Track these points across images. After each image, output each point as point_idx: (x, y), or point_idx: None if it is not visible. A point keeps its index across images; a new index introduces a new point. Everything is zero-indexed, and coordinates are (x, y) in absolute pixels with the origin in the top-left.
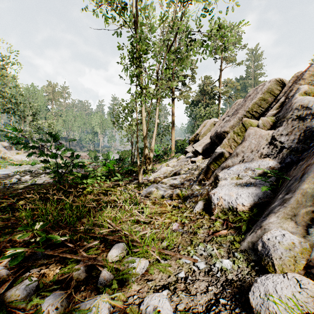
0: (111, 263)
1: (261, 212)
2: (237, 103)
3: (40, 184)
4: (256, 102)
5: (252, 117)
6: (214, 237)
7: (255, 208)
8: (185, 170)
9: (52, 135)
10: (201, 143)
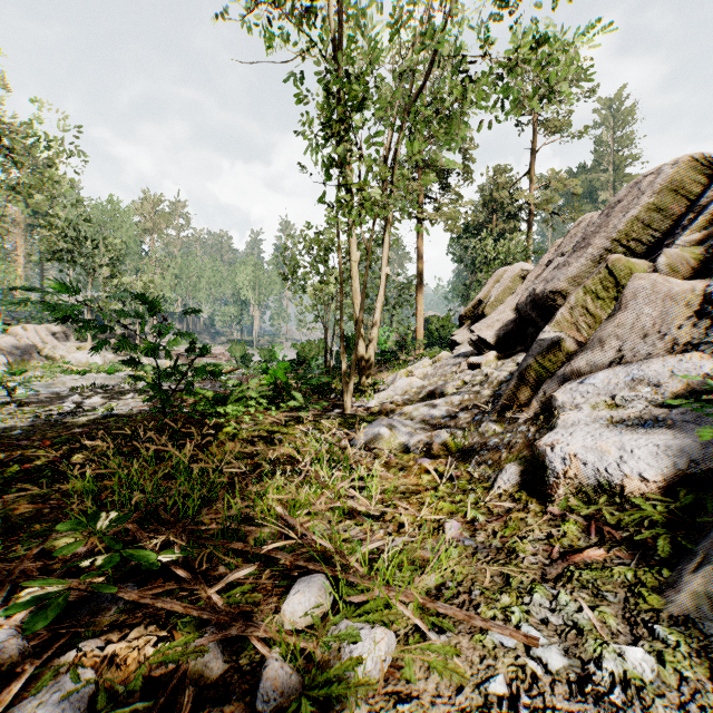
0: (290, 636)
1: (708, 502)
2: (583, 222)
3: (124, 416)
4: (638, 216)
5: (627, 253)
6: (571, 568)
7: (683, 490)
8: (455, 386)
9: (146, 300)
10: (492, 323)
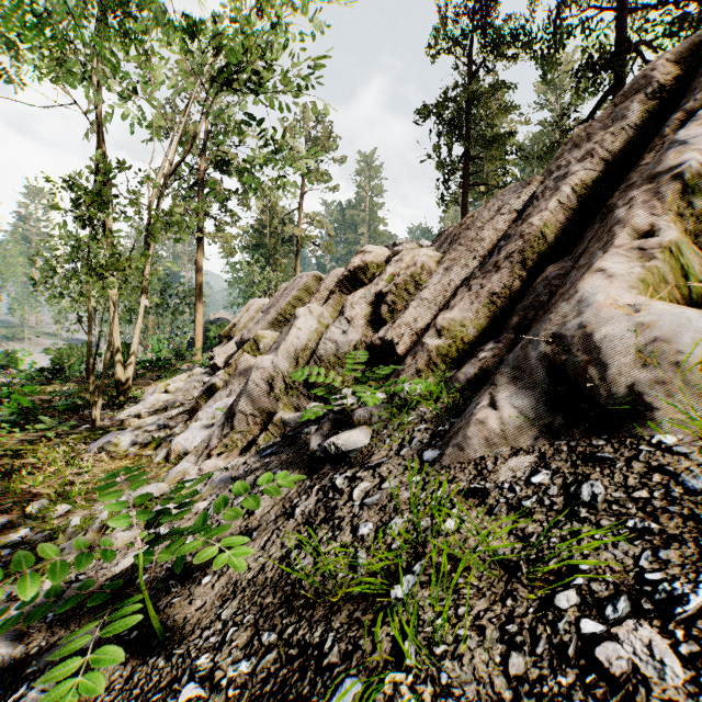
0: (30, 514)
1: None
2: (282, 289)
3: None
4: (290, 301)
5: (286, 321)
6: (150, 479)
7: None
8: (185, 401)
9: None
10: (228, 350)
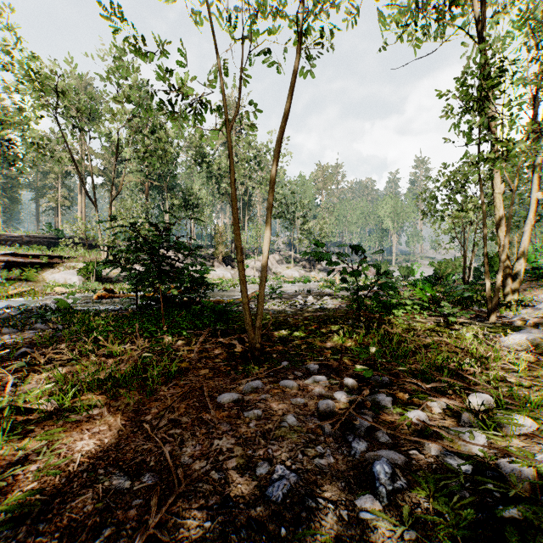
0: (472, 409)
1: None
2: None
3: (330, 309)
4: None
5: None
6: None
7: None
8: None
9: (356, 247)
10: None
